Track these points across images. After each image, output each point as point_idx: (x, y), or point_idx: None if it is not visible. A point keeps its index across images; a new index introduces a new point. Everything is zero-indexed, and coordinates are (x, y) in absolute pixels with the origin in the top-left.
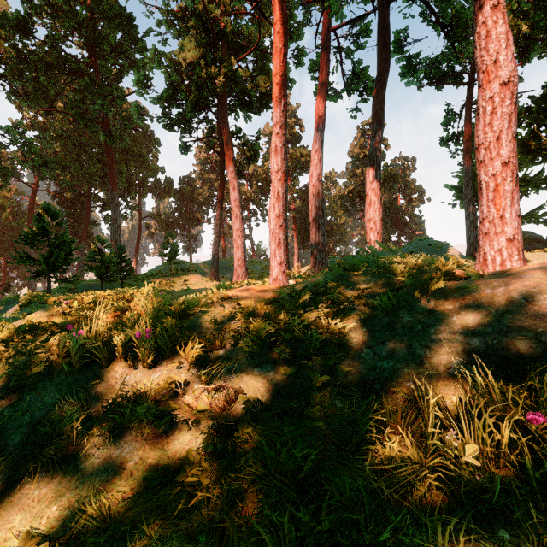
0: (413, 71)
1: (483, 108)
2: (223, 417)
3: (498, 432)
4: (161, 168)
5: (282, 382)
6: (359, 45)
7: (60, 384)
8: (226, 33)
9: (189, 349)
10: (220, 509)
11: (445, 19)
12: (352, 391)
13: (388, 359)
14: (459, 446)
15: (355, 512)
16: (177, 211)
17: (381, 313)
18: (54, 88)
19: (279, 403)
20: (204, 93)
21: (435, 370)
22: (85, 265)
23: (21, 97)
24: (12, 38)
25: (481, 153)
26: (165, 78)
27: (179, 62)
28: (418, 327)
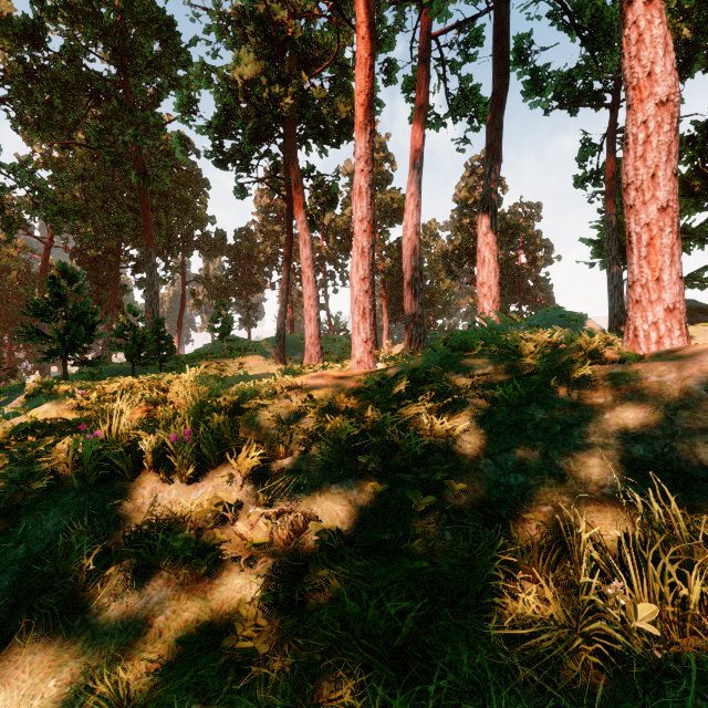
0: (539, 88)
1: (633, 136)
2: (288, 553)
3: (681, 583)
4: (210, 218)
5: (370, 504)
6: (468, 57)
7: (68, 504)
8: (294, 42)
9: (242, 457)
10: (282, 691)
11: (582, 20)
12: (467, 517)
13: (516, 472)
14: (628, 605)
15: (476, 699)
16: (231, 273)
17: (505, 408)
18: (72, 114)
19: (366, 534)
20: (266, 120)
21: (583, 489)
22: (112, 343)
23: (31, 127)
24: (18, 50)
25: (631, 195)
26: (215, 100)
27: (234, 80)
28: (556, 428)
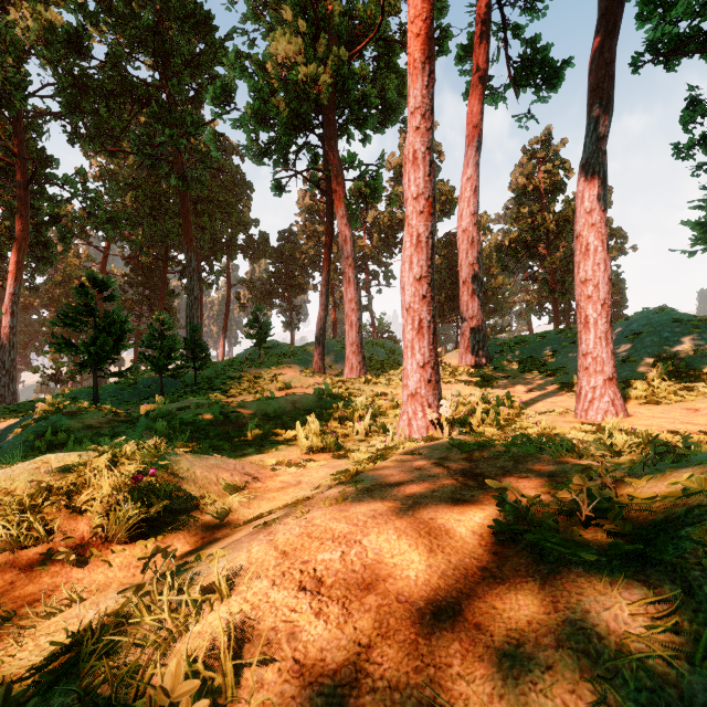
0: (667, 5)
1: None
2: None
3: None
4: (254, 221)
5: None
6: (536, 12)
7: None
8: (334, 17)
9: None
10: None
11: None
12: None
13: None
14: None
15: None
16: (274, 276)
17: None
18: (117, 122)
19: None
20: (304, 107)
21: None
22: (140, 354)
23: (83, 139)
24: (66, 61)
25: None
26: (249, 87)
27: (269, 64)
28: None
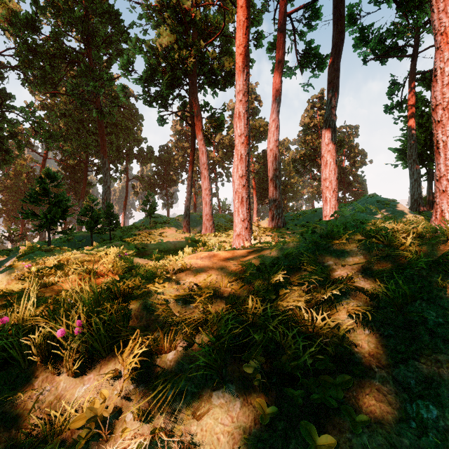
0: (366, 41)
1: (441, 70)
2: None
3: None
4: (144, 139)
5: (254, 425)
6: (311, 27)
7: None
8: (195, 22)
9: (127, 352)
10: None
11: None
12: None
13: (425, 399)
14: None
15: None
16: (157, 174)
17: (394, 310)
18: (57, 74)
19: None
20: (178, 73)
21: None
22: (78, 220)
23: (32, 83)
24: (23, 35)
25: (438, 113)
26: (144, 61)
27: (157, 48)
28: None
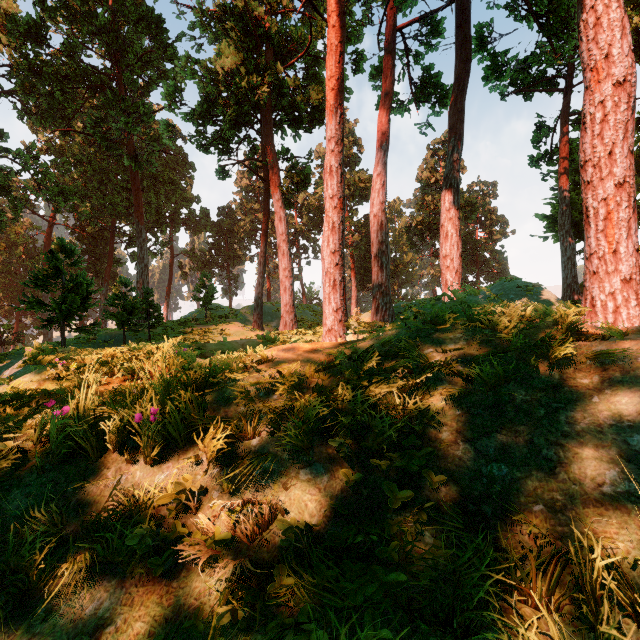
0: (499, 73)
1: (591, 116)
2: (252, 551)
3: None
4: (195, 198)
5: (341, 493)
6: (430, 47)
7: (30, 486)
8: (270, 36)
9: (208, 438)
10: None
11: (539, 8)
12: (448, 514)
13: (499, 462)
14: None
15: None
16: (214, 247)
17: (483, 389)
18: (71, 104)
19: (337, 530)
20: (245, 107)
21: (578, 486)
22: (105, 311)
23: (34, 116)
24: (23, 47)
25: (588, 172)
26: (199, 89)
27: (216, 71)
28: (540, 412)
